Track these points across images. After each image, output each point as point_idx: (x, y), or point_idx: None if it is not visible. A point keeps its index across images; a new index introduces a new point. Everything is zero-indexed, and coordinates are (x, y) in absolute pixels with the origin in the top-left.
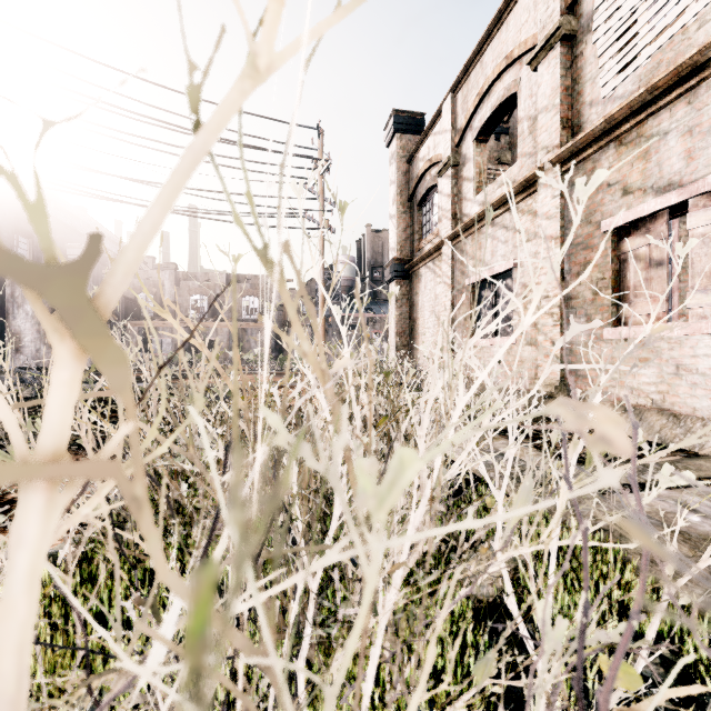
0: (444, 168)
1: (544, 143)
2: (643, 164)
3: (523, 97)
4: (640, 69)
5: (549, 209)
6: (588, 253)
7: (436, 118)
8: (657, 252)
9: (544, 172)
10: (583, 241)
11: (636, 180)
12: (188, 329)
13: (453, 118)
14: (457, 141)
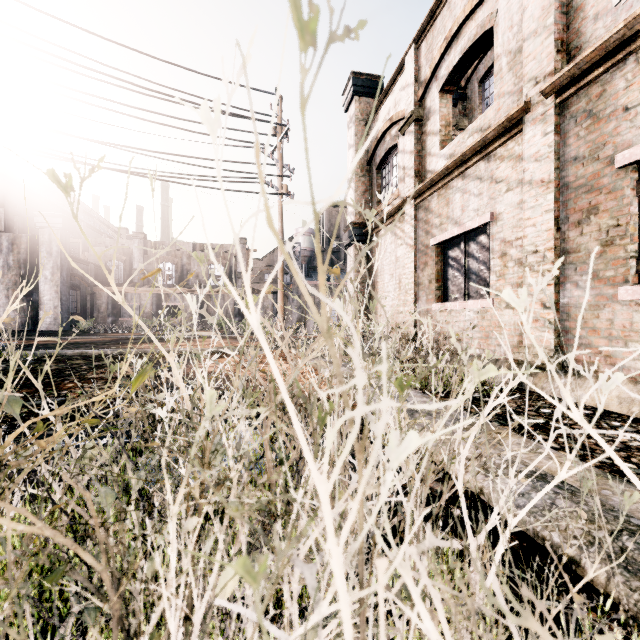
0: (407, 123)
1: (532, 74)
2: None
3: (501, 30)
4: None
5: (538, 149)
6: (594, 197)
7: (396, 74)
8: None
9: (532, 107)
10: (587, 182)
11: None
12: (155, 295)
13: (416, 70)
14: (420, 94)
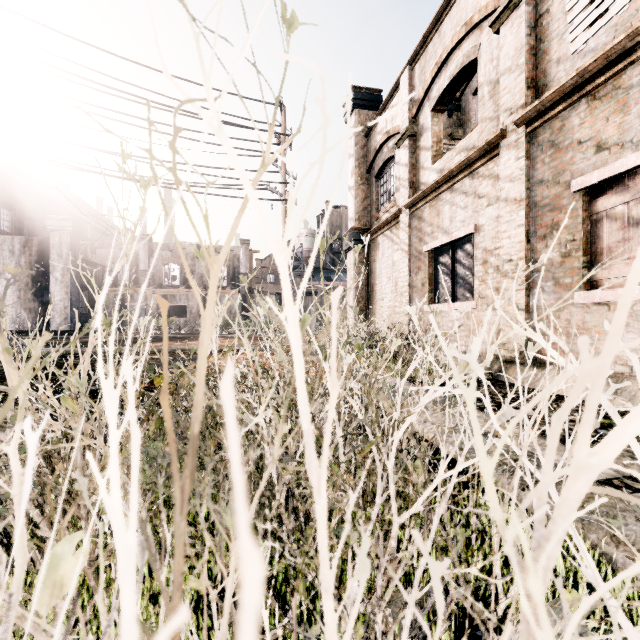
0: (402, 138)
1: (507, 105)
2: (621, 118)
3: (483, 62)
4: (615, 18)
5: (512, 171)
6: (555, 215)
7: (393, 91)
8: (637, 210)
9: (507, 134)
10: (550, 202)
11: (611, 135)
12: (161, 295)
13: (411, 90)
14: (414, 112)
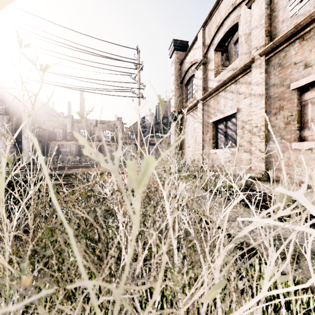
0: (199, 65)
1: (255, 45)
2: None
3: (242, 24)
4: None
5: (258, 80)
6: (281, 102)
7: (194, 41)
8: None
9: (255, 61)
10: (279, 96)
11: (313, 59)
12: (77, 145)
13: (203, 40)
14: (205, 51)
